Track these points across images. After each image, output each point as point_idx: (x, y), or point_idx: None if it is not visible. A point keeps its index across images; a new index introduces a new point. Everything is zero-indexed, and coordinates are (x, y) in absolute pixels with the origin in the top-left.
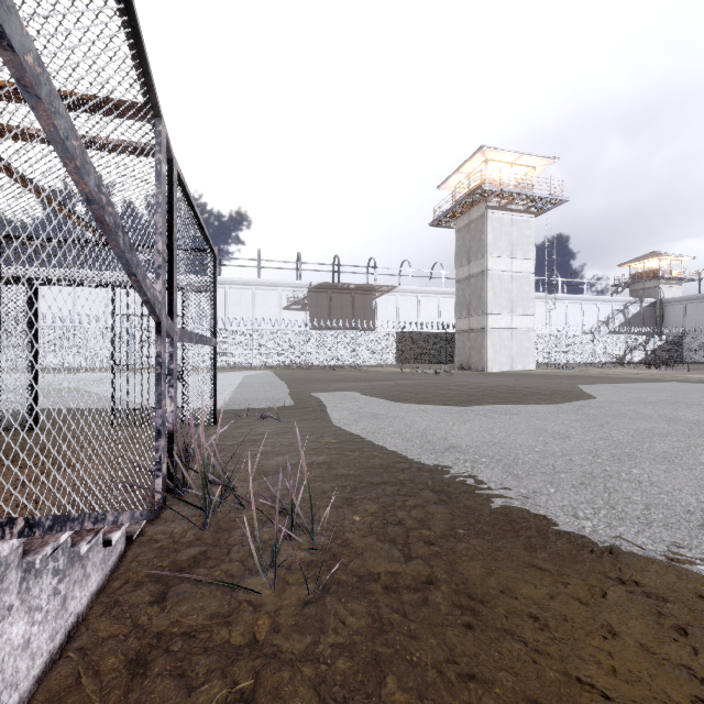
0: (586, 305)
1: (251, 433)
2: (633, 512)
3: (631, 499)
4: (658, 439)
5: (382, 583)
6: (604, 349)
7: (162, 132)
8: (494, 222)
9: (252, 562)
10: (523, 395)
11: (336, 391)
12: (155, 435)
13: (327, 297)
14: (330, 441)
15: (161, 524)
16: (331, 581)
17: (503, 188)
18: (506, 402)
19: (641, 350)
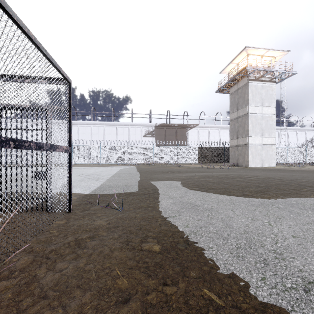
0: (299, 132)
1: (86, 228)
2: None
3: None
4: None
5: None
6: (312, 155)
7: None
8: (252, 87)
9: None
10: (296, 187)
11: (166, 180)
12: None
13: (163, 130)
14: (152, 249)
15: None
16: None
17: (258, 68)
18: (290, 193)
19: None
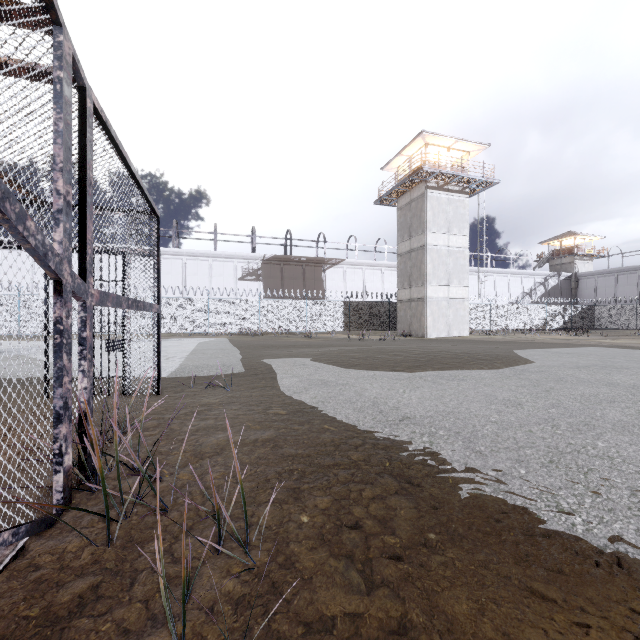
0: (512, 278)
1: (195, 404)
2: (620, 499)
3: (612, 482)
4: (607, 405)
5: (338, 637)
6: (528, 317)
7: (63, 44)
8: (433, 201)
9: (160, 603)
10: (465, 360)
11: (286, 357)
12: (53, 420)
13: (279, 269)
14: (278, 412)
15: (53, 537)
16: (267, 637)
17: (441, 170)
18: (451, 367)
19: (560, 318)
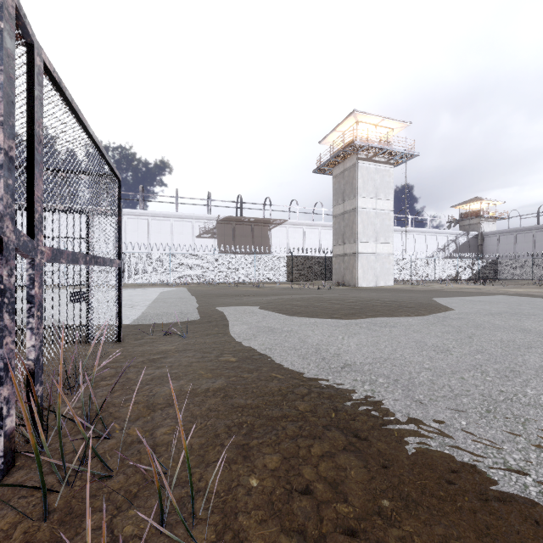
0: (429, 236)
1: (152, 352)
2: None
3: None
4: (526, 351)
5: None
6: (443, 269)
7: None
8: (363, 170)
9: None
10: (393, 308)
11: (237, 305)
12: None
13: (232, 228)
14: (229, 360)
15: None
16: None
17: (370, 144)
18: (382, 314)
19: (469, 270)
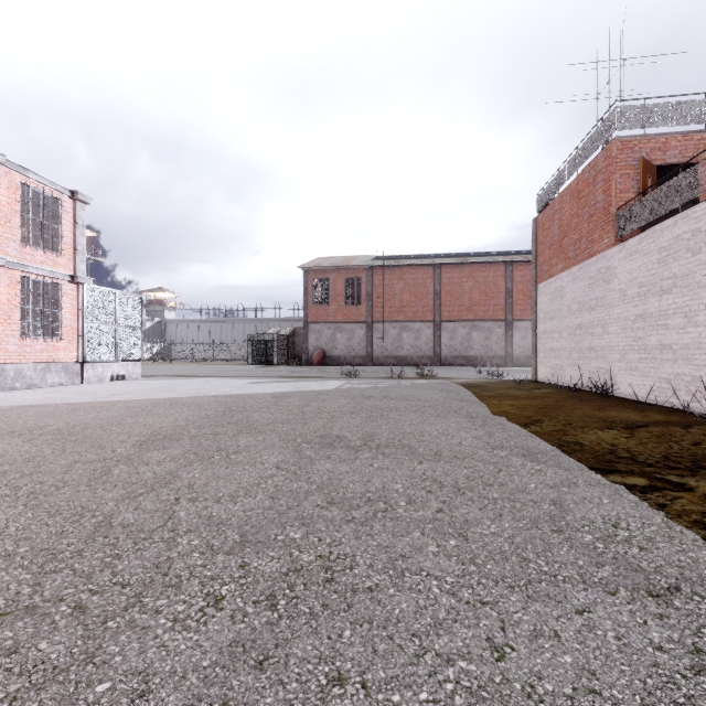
0: None
1: None
2: None
3: None
4: None
5: None
6: None
7: None
8: None
9: None
10: None
11: None
12: None
13: None
14: None
15: None
16: None
17: None
18: None
19: (151, 352)
